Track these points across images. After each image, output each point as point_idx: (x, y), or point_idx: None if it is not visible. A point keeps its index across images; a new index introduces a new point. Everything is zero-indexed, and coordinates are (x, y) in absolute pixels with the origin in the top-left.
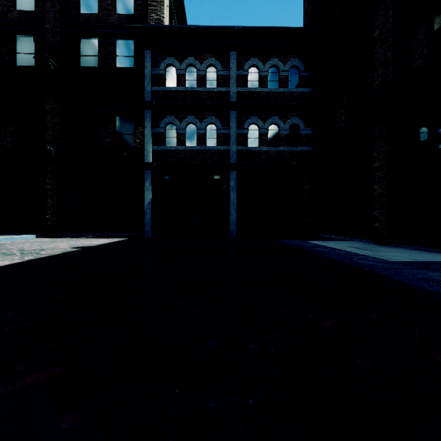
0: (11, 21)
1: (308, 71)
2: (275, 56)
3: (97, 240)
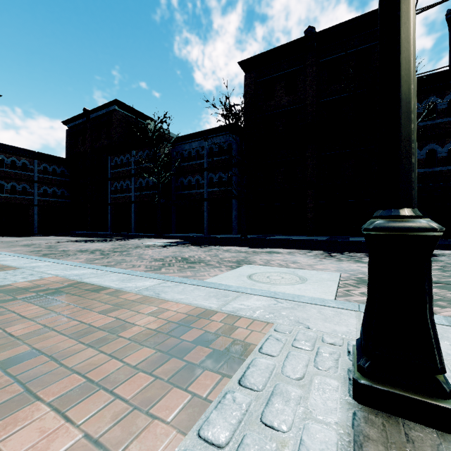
0: None
1: (69, 173)
2: (55, 165)
3: None
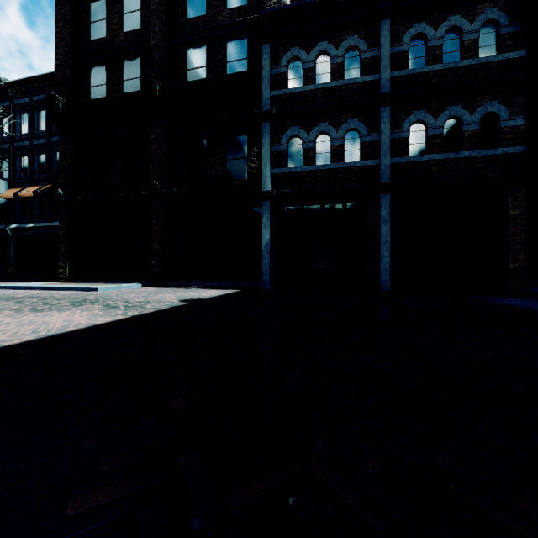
0: (118, 45)
1: (516, 23)
2: (456, 13)
3: (206, 291)
